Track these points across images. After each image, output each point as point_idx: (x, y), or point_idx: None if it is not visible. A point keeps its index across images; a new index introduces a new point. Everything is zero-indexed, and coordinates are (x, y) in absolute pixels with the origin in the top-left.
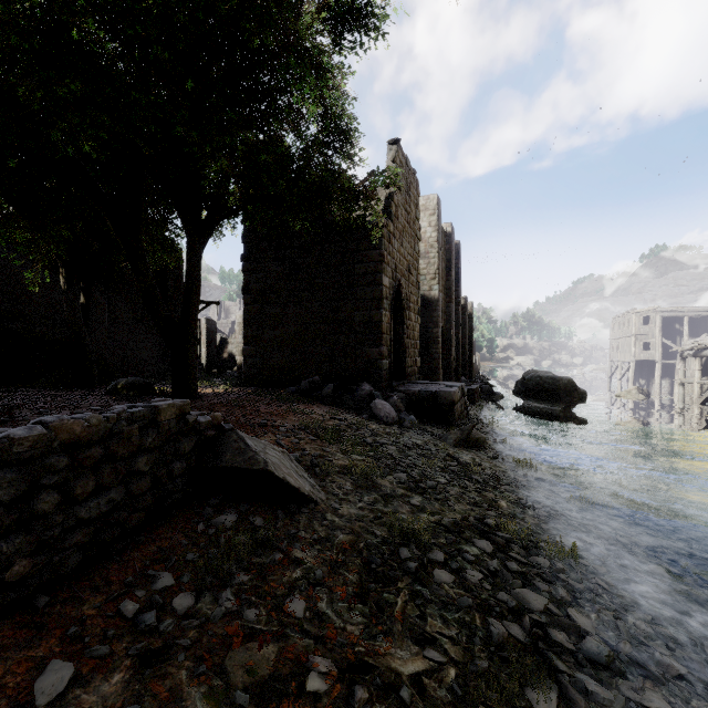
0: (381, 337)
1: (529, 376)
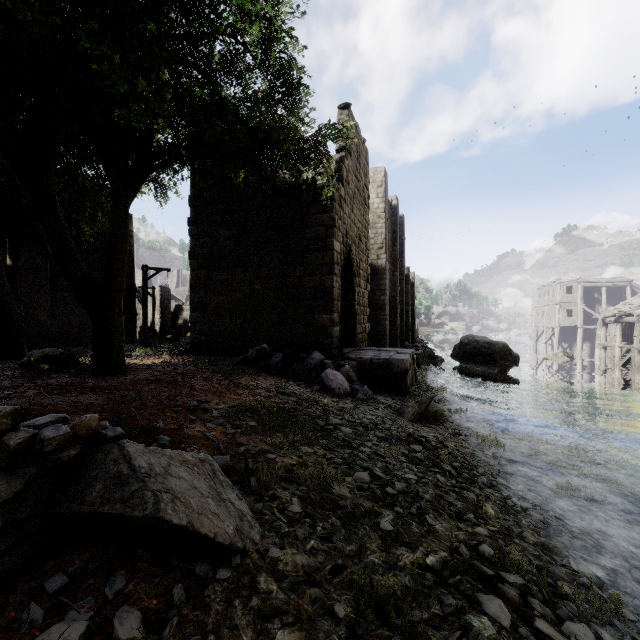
0: (332, 304)
1: (467, 341)
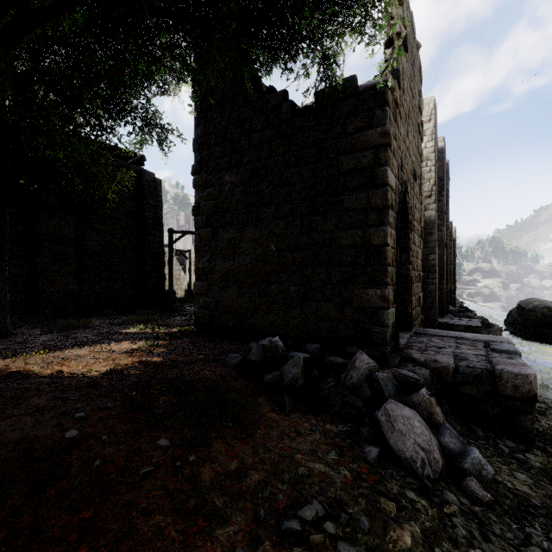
0: (384, 272)
1: (531, 306)
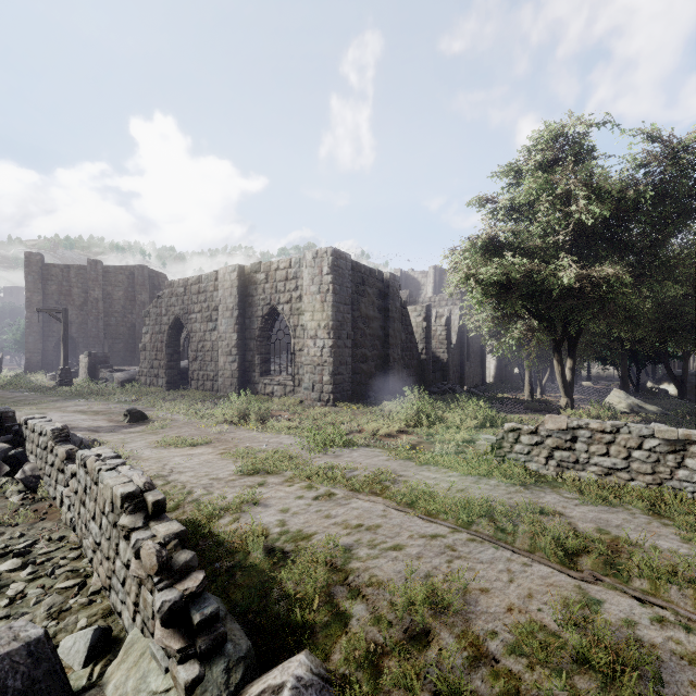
0: None
1: None
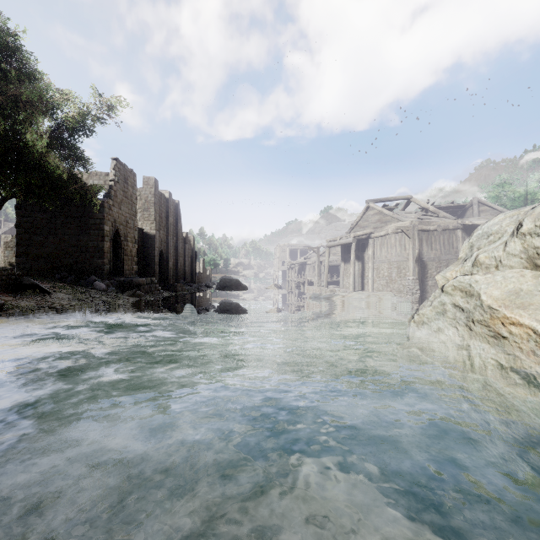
0: (103, 255)
1: (221, 279)
